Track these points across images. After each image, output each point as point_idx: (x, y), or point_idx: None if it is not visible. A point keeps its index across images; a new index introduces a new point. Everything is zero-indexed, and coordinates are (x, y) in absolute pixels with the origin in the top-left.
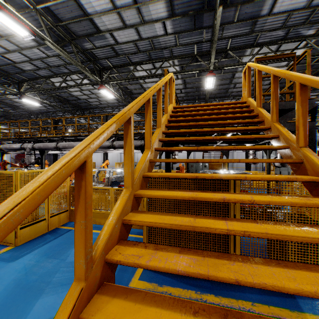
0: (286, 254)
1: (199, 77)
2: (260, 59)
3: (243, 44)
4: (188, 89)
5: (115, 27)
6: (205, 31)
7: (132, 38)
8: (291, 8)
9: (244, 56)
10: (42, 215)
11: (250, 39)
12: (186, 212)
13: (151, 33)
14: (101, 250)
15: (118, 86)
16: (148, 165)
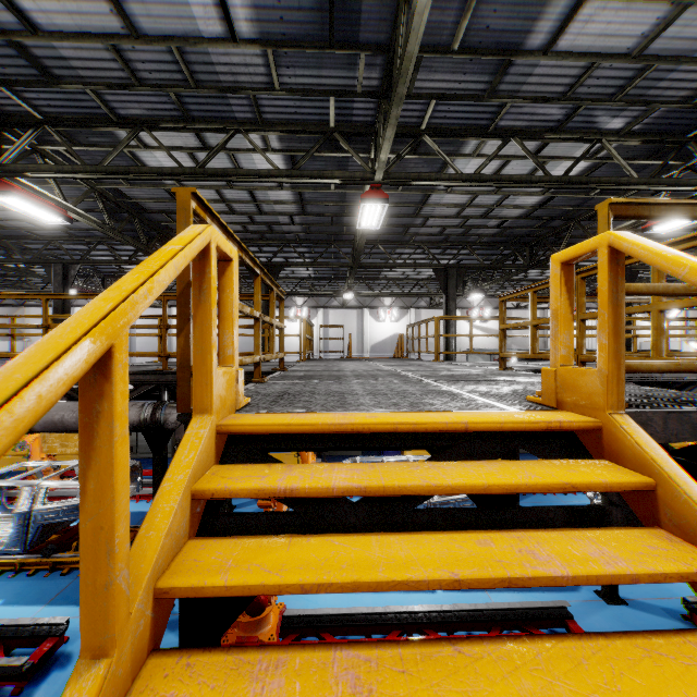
0: None
1: (341, 191)
2: (629, 208)
3: (464, 122)
4: (310, 216)
5: None
6: (363, 59)
7: (97, 24)
8: (601, 45)
9: (460, 156)
10: None
11: (483, 113)
12: None
13: (173, 22)
14: None
15: (88, 185)
16: None
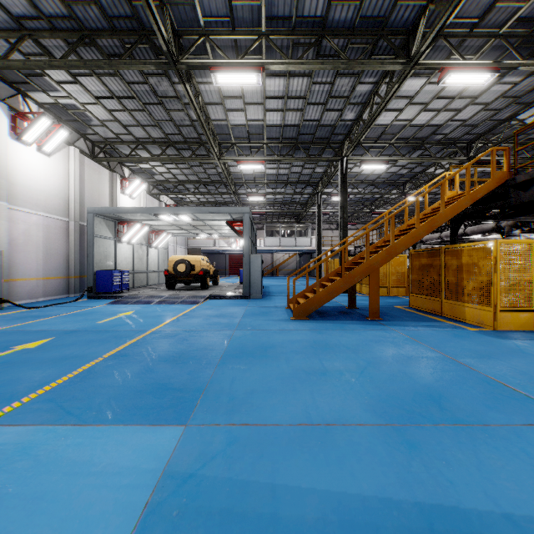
0: (464, 296)
1: None
2: (517, 131)
3: None
4: None
5: (451, 115)
6: None
7: (477, 109)
8: None
9: None
10: (385, 284)
11: None
12: (424, 272)
13: (495, 95)
14: (351, 259)
15: (511, 144)
16: (382, 242)
